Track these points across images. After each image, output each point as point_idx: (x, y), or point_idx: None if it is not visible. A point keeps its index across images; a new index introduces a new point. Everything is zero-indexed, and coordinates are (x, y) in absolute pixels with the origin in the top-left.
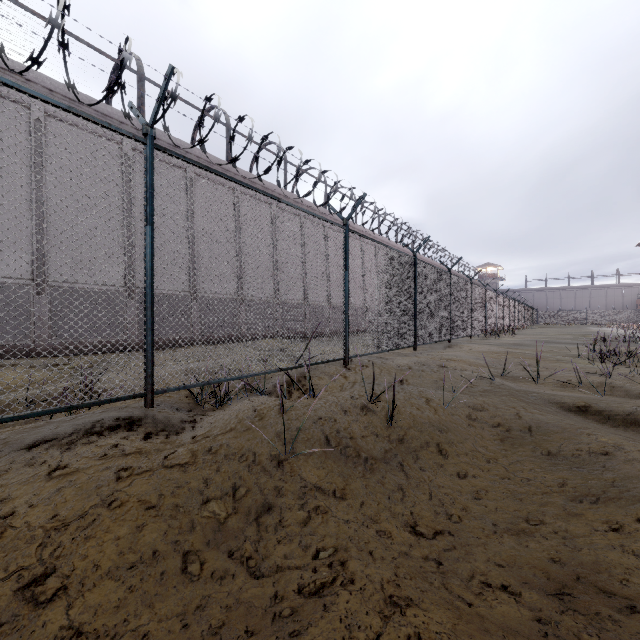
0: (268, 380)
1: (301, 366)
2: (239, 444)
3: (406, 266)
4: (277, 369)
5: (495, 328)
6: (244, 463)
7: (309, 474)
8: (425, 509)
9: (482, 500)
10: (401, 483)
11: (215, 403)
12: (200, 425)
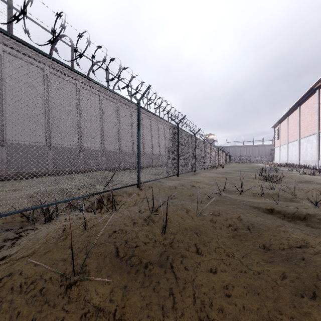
0: (89, 198)
1: (108, 190)
2: (33, 271)
3: (173, 131)
4: (89, 194)
5: (214, 164)
6: (29, 295)
7: (95, 295)
8: (191, 318)
9: (231, 297)
10: (172, 287)
11: (44, 219)
12: (21, 242)
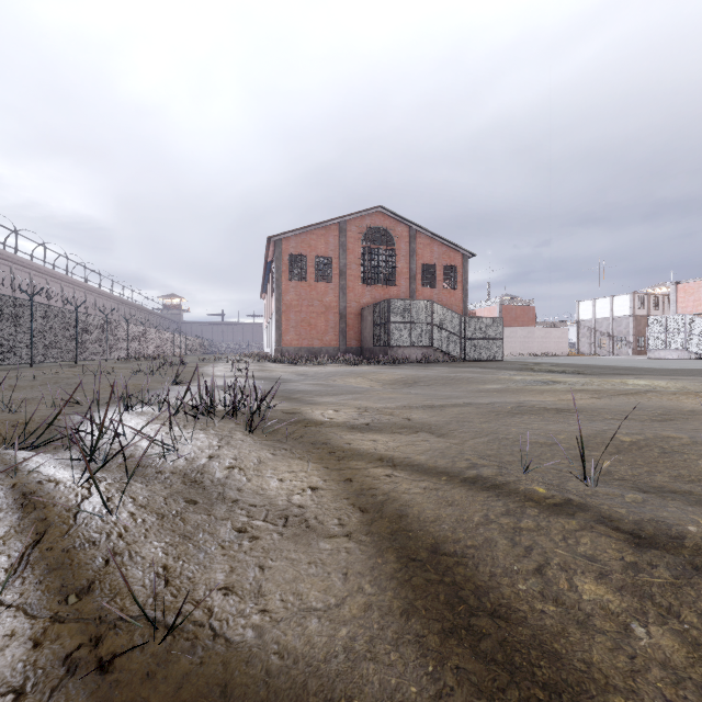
0: None
1: None
2: None
3: (22, 307)
4: None
5: (143, 355)
6: None
7: None
8: None
9: None
10: None
11: None
12: None
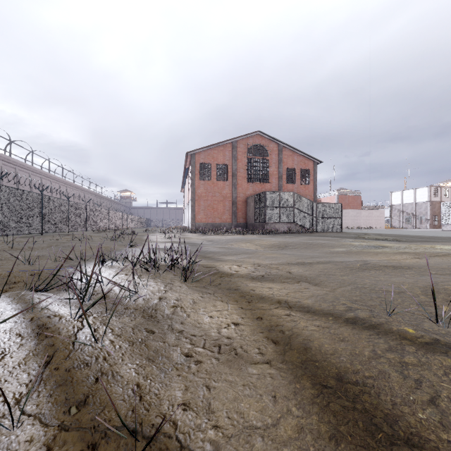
0: None
1: None
2: None
3: (36, 198)
4: None
5: (108, 228)
6: None
7: None
8: None
9: None
10: None
11: None
12: None
